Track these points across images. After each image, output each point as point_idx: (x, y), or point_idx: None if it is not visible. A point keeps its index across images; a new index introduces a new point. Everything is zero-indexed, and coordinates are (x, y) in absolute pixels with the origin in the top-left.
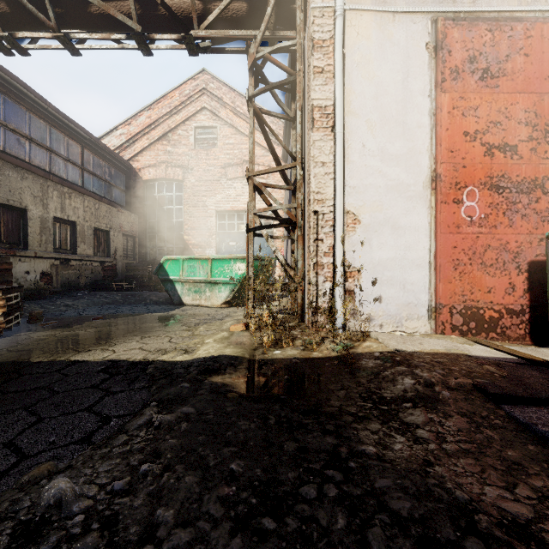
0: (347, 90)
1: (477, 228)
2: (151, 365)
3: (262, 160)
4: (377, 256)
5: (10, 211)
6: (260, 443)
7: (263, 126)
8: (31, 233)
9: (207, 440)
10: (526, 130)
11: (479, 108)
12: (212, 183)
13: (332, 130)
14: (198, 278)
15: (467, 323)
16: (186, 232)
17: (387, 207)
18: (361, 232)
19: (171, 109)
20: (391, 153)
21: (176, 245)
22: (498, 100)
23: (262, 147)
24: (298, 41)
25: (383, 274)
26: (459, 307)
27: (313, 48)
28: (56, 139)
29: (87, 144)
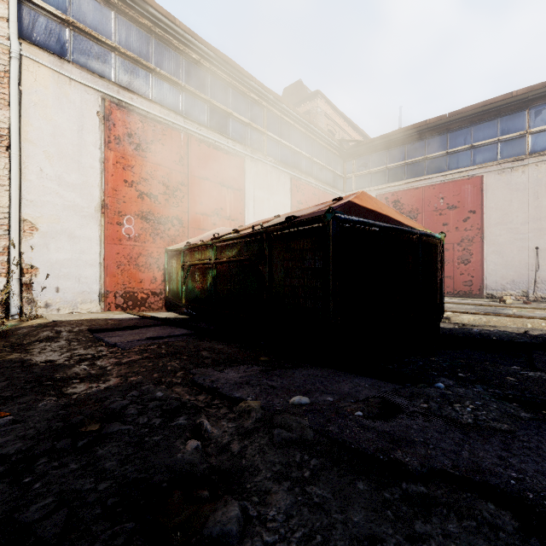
0: (25, 121)
1: (133, 242)
2: None
3: None
4: (55, 257)
5: None
6: None
7: None
8: None
9: None
10: (163, 188)
11: (135, 167)
12: None
13: (7, 150)
14: None
15: (126, 302)
16: None
17: (64, 220)
18: (39, 238)
19: None
20: (68, 181)
21: None
22: (147, 166)
23: None
24: None
25: (61, 270)
26: (121, 292)
27: None
28: None
29: None
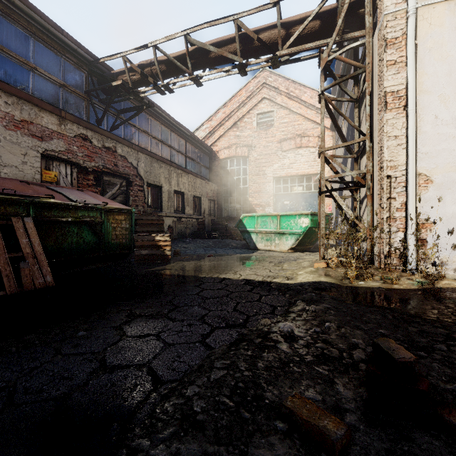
0: (419, 73)
1: None
2: (273, 284)
3: (312, 132)
4: (451, 210)
5: (154, 188)
6: (389, 325)
7: (330, 110)
8: (164, 201)
9: (352, 319)
10: None
11: None
12: (270, 155)
13: (404, 109)
14: (269, 230)
15: None
16: (250, 195)
17: None
18: (433, 190)
19: (239, 104)
20: None
21: (242, 205)
22: None
23: (311, 122)
24: (367, 40)
25: None
26: None
27: (386, 46)
28: (173, 139)
29: (188, 139)
